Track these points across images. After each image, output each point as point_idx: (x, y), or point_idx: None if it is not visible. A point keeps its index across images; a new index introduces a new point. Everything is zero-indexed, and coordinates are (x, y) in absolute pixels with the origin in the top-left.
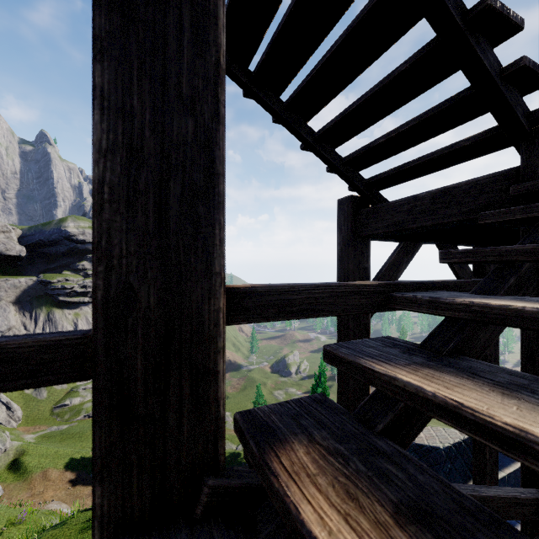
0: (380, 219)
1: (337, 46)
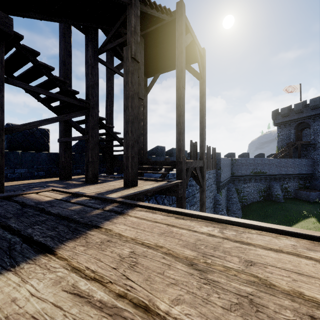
0: None
1: None
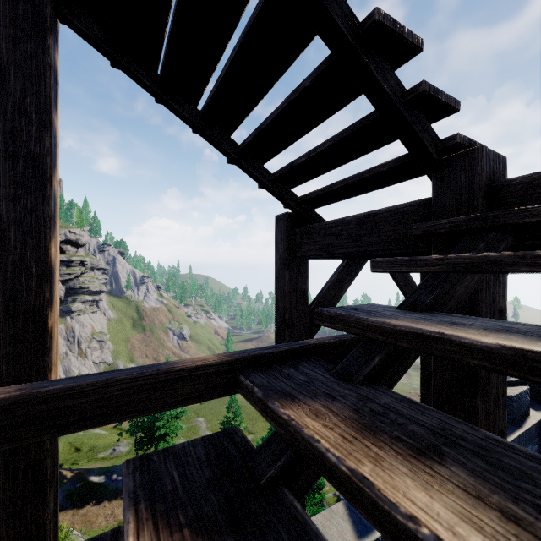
0: (312, 240)
1: (235, 54)
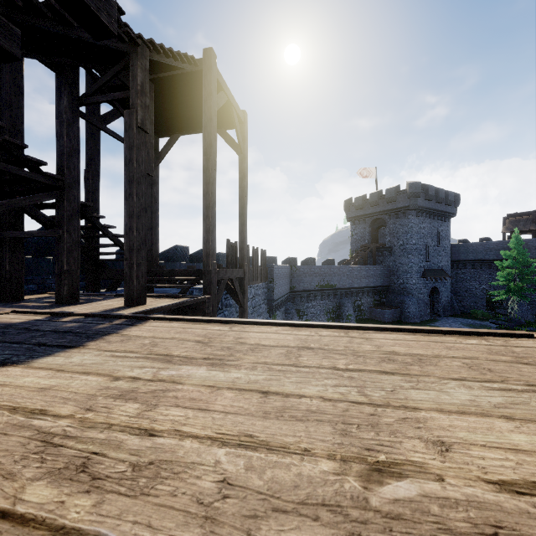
0: None
1: None
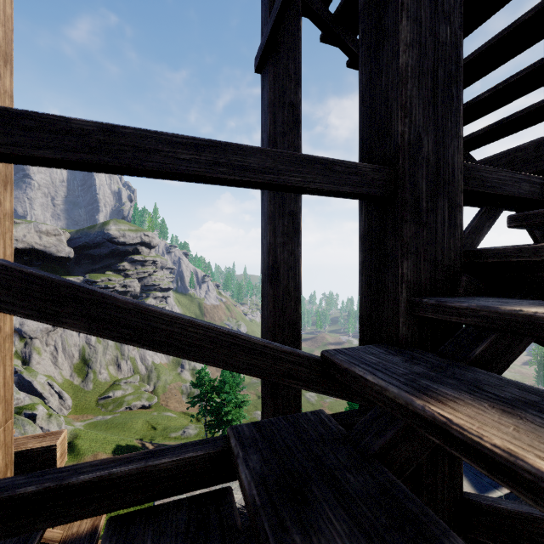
0: None
1: None
